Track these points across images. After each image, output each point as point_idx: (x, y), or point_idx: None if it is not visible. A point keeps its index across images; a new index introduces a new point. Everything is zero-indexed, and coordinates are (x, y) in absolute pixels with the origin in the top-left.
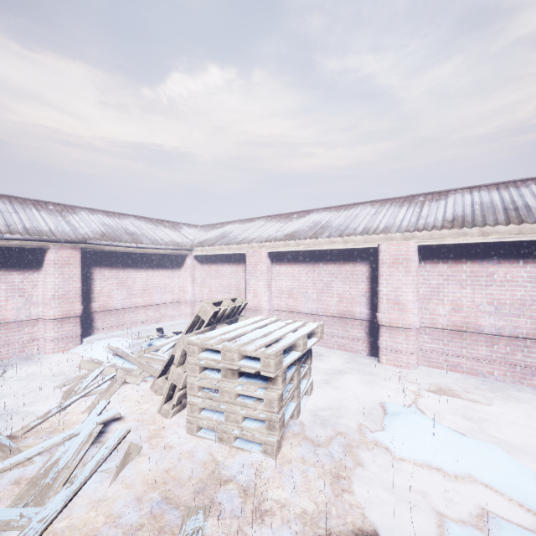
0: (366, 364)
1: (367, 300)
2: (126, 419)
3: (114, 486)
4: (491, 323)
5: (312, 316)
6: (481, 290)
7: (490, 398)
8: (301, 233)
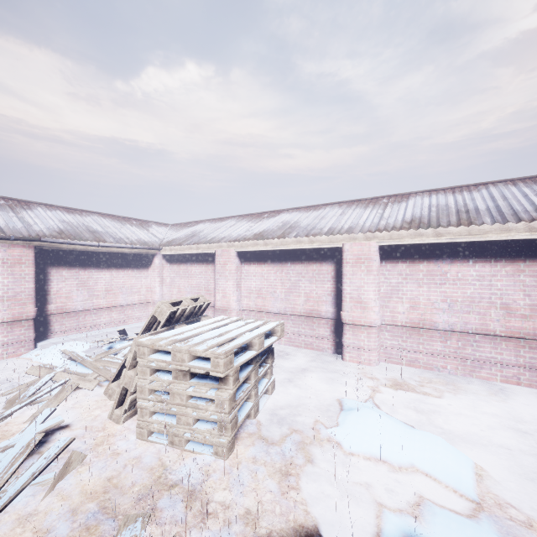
0: (330, 362)
1: (332, 299)
2: (74, 426)
3: (48, 498)
4: (444, 320)
5: (281, 315)
6: (436, 288)
7: (441, 391)
8: (269, 232)
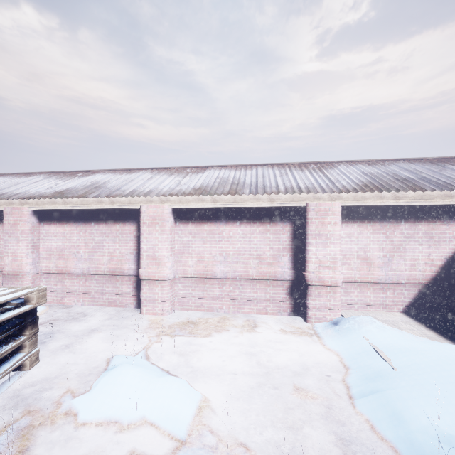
0: (128, 317)
1: (135, 257)
2: None
3: None
4: (221, 270)
5: (84, 276)
6: (216, 244)
7: (211, 329)
8: (72, 191)
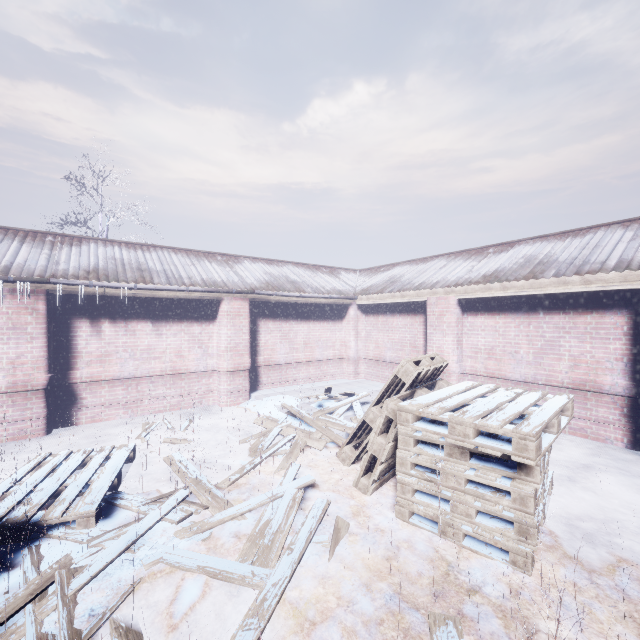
0: (628, 461)
1: (625, 366)
2: (320, 487)
3: (333, 563)
4: None
5: (526, 384)
6: None
7: None
8: (507, 272)
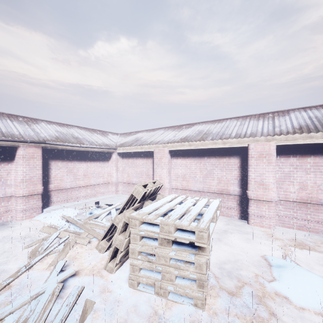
0: (240, 225)
1: (238, 182)
2: (80, 275)
3: None
4: None
5: (199, 192)
6: (321, 175)
7: None
8: (191, 137)
